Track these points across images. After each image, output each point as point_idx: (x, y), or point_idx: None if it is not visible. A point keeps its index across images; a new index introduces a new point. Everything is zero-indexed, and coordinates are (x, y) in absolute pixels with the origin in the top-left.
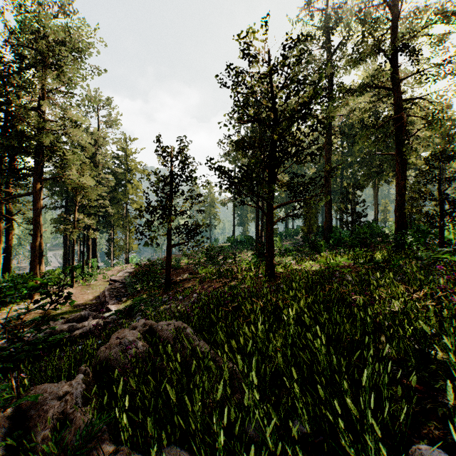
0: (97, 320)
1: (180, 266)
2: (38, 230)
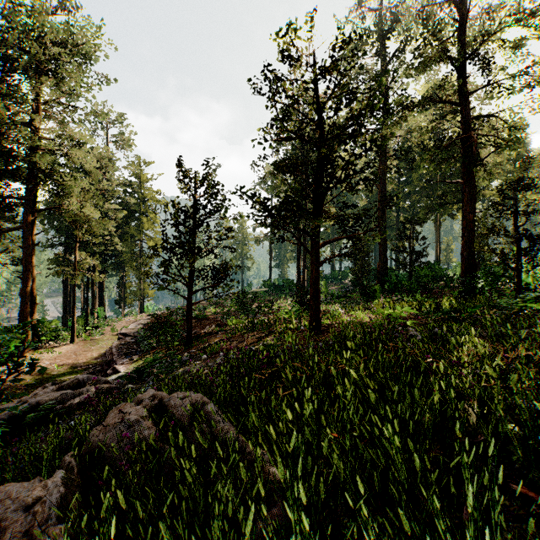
0: (98, 385)
1: (206, 316)
2: (30, 273)
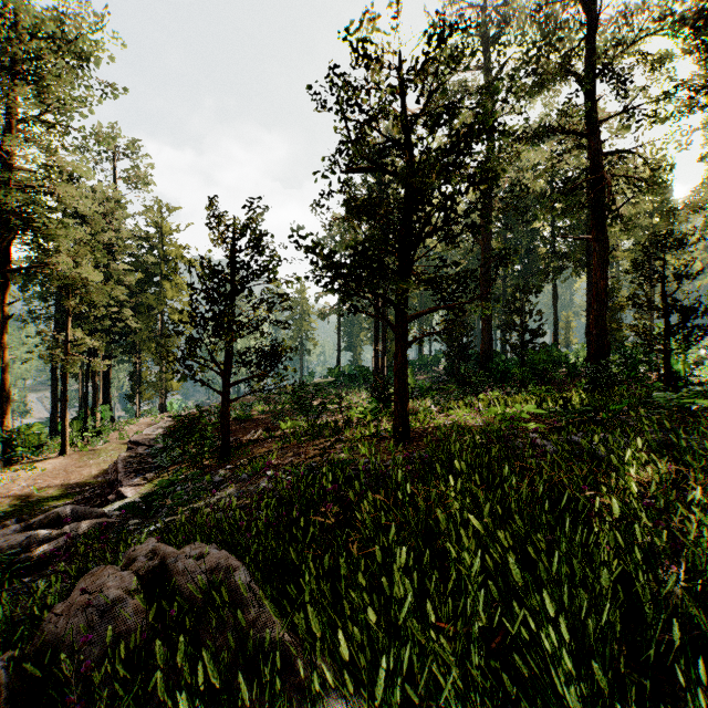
0: (89, 521)
1: (250, 417)
2: (0, 357)
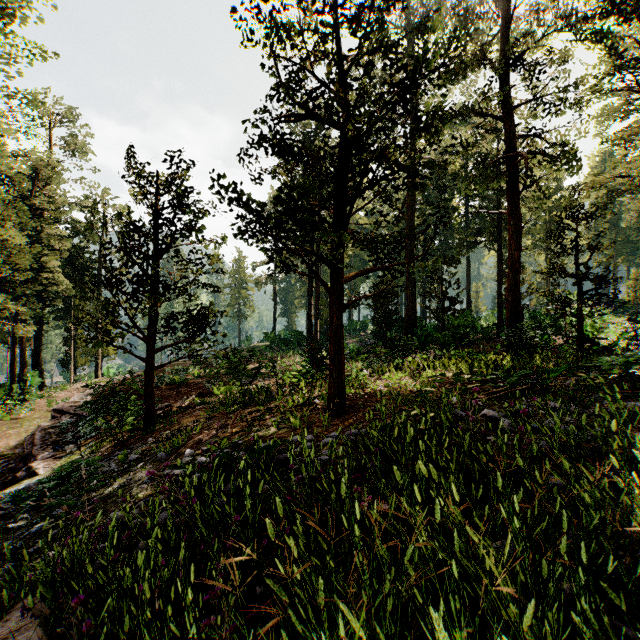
0: None
1: (185, 382)
2: None
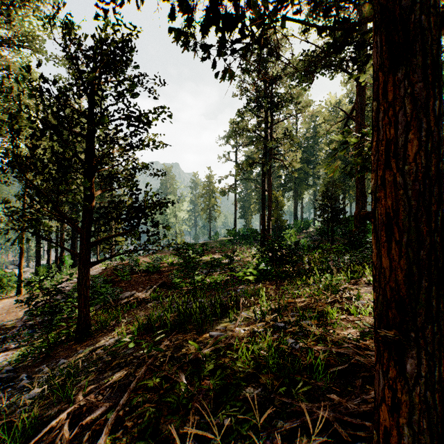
0: None
1: (159, 269)
2: None
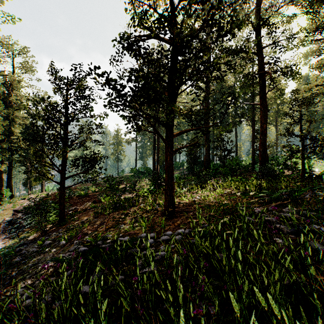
0: None
1: (87, 194)
2: None
